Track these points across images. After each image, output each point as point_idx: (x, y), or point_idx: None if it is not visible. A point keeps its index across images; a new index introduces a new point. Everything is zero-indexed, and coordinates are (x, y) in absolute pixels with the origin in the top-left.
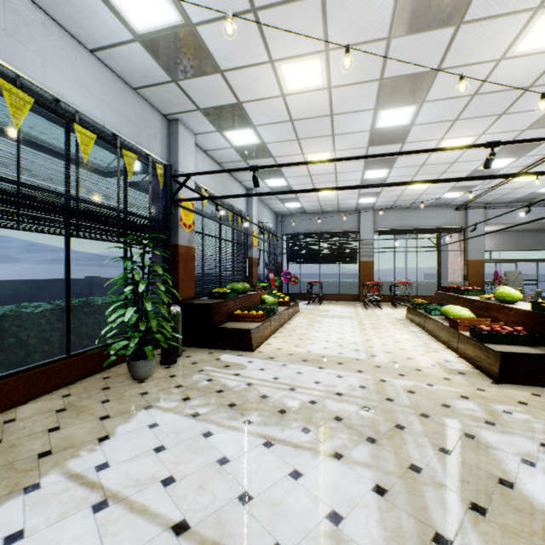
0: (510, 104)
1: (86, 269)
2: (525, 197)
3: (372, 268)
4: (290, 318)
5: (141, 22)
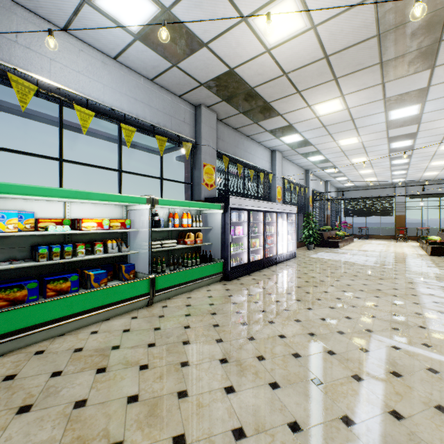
0: None
1: None
2: None
3: (404, 219)
4: (350, 243)
5: (313, 160)
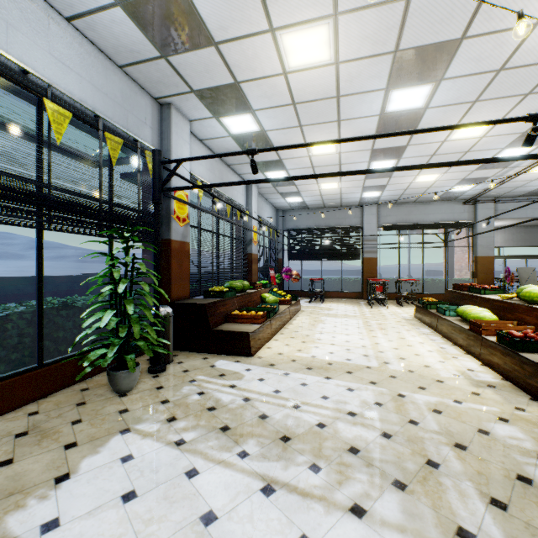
0: None
1: (88, 266)
2: None
3: (376, 265)
4: (292, 317)
5: None
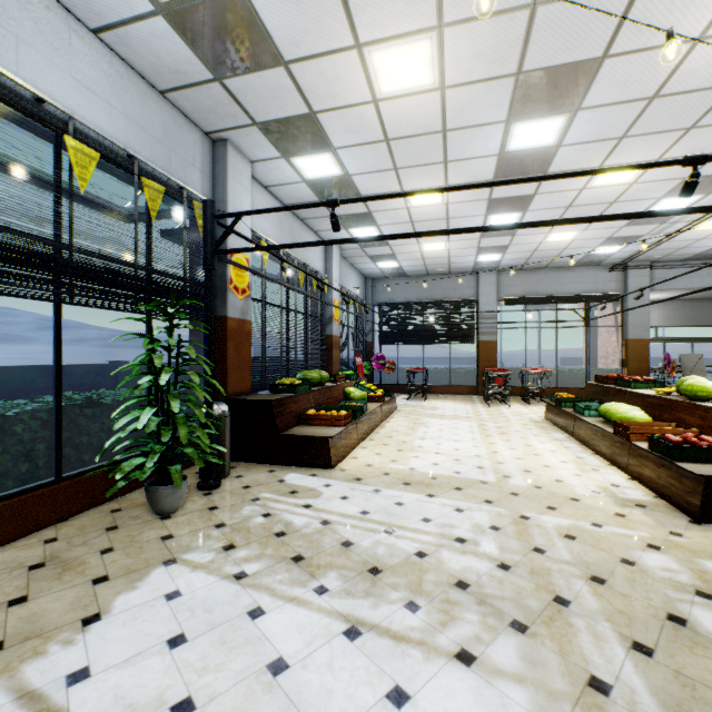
0: (704, 112)
1: (116, 352)
2: (708, 252)
3: (495, 350)
4: (385, 418)
5: None
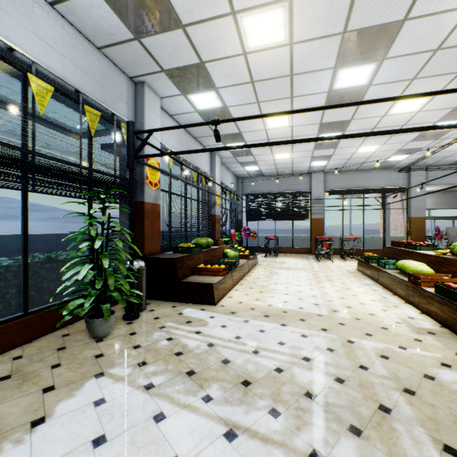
0: None
1: (76, 225)
2: None
3: (323, 224)
4: (250, 270)
5: None
